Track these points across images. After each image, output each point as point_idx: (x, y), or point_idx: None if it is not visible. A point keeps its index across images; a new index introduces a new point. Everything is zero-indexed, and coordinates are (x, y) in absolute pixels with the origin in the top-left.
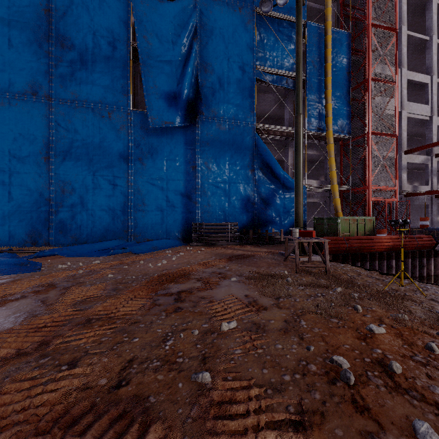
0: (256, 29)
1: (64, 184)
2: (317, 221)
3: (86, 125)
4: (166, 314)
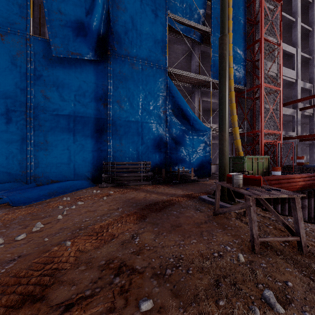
0: None
1: None
2: None
3: None
4: None
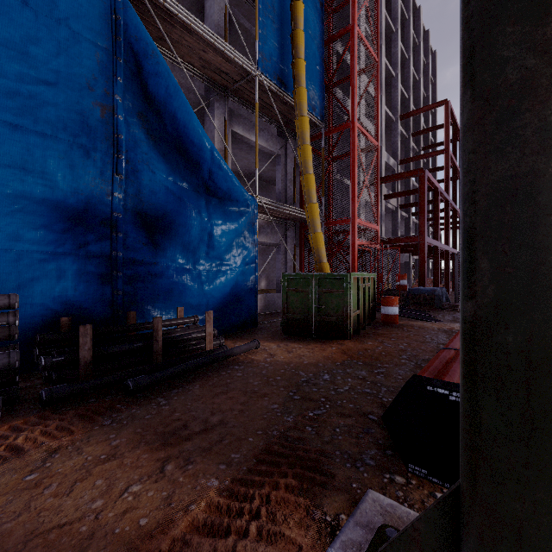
0: None
1: None
2: (293, 284)
3: None
4: None
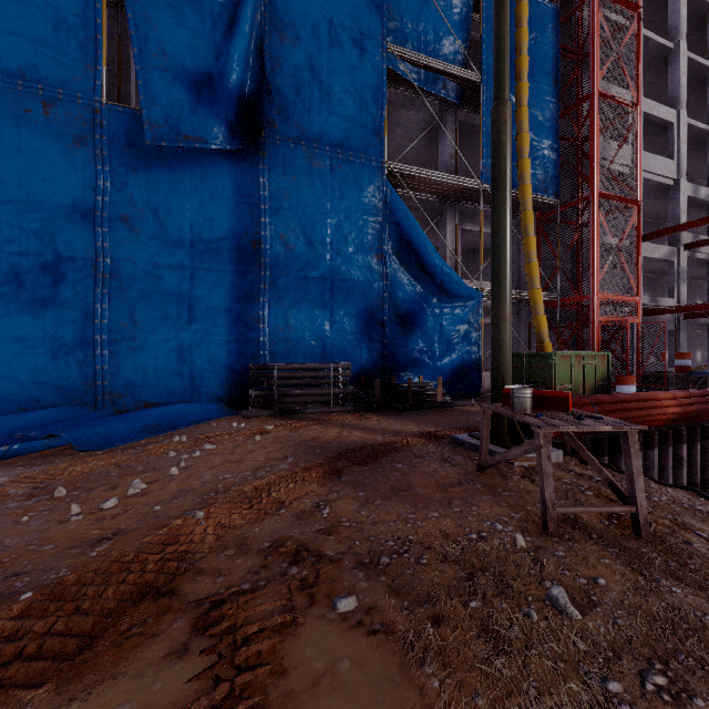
0: None
1: None
2: None
3: None
4: None
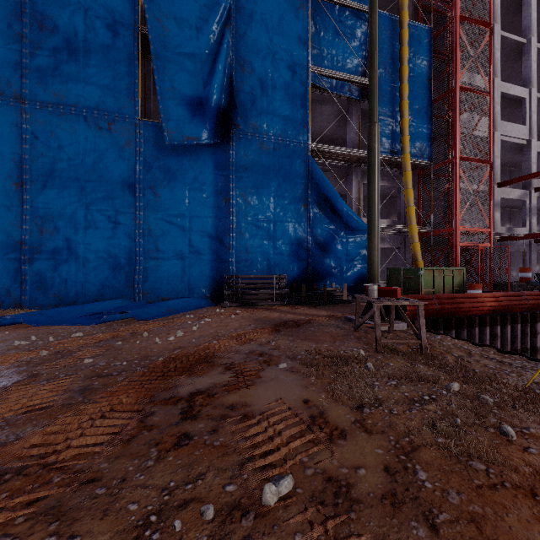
0: (310, 17)
1: (43, 222)
2: (391, 273)
3: (76, 140)
4: (158, 454)
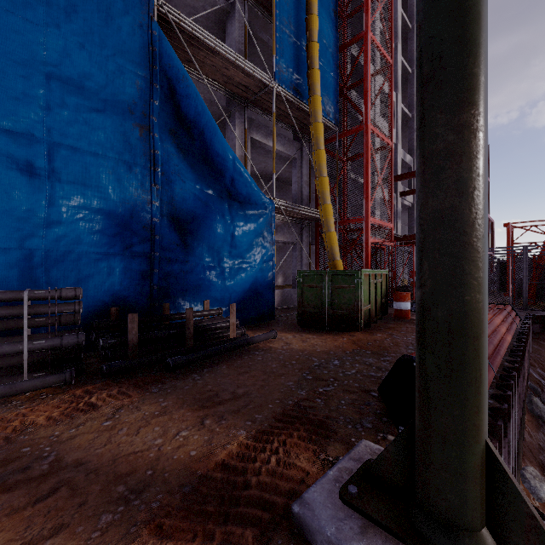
0: None
1: None
2: (308, 280)
3: None
4: None
